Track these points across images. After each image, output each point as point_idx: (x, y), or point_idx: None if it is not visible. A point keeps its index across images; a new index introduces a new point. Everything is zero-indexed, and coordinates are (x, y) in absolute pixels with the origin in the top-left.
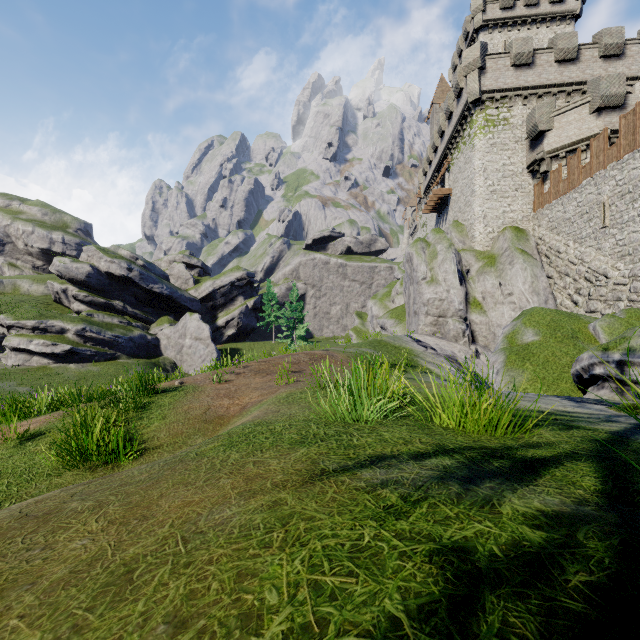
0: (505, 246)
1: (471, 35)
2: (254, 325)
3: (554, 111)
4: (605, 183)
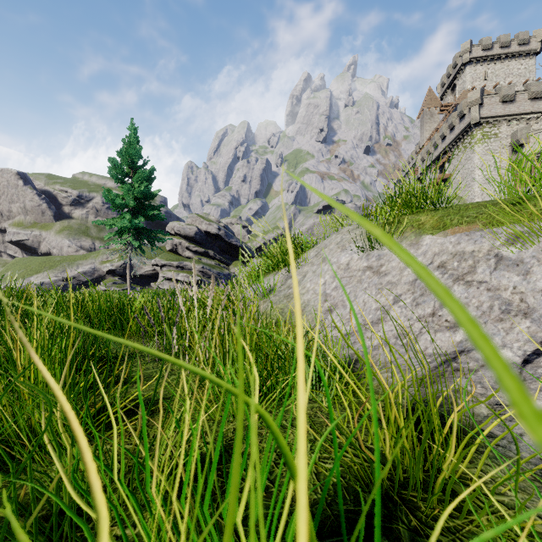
0: None
1: (459, 66)
2: None
3: (530, 132)
4: None
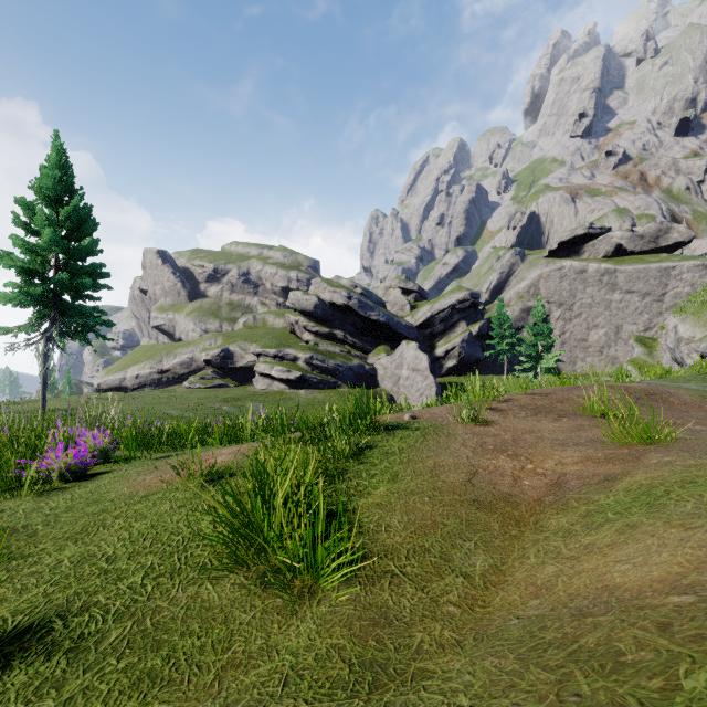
0: None
1: None
2: (479, 356)
3: None
4: None
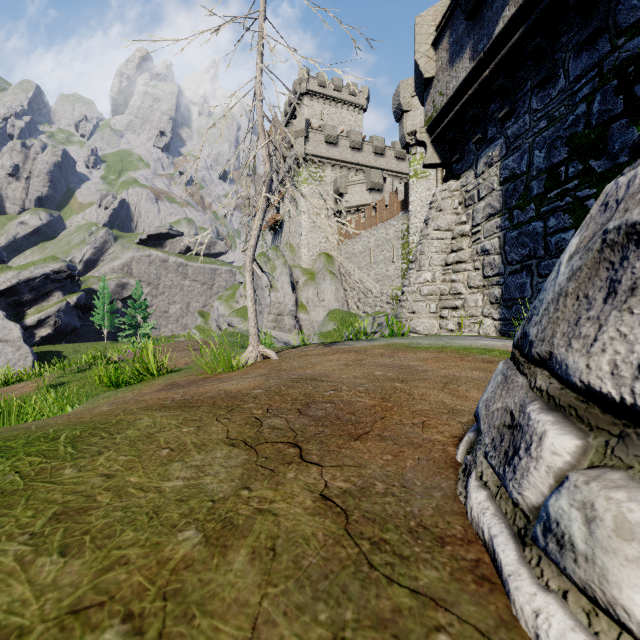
0: (321, 267)
1: (299, 96)
2: (76, 324)
3: (348, 182)
4: (371, 237)
